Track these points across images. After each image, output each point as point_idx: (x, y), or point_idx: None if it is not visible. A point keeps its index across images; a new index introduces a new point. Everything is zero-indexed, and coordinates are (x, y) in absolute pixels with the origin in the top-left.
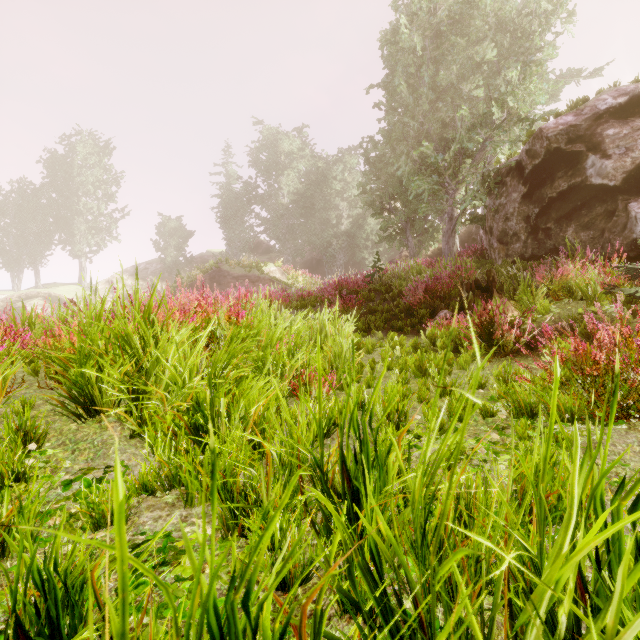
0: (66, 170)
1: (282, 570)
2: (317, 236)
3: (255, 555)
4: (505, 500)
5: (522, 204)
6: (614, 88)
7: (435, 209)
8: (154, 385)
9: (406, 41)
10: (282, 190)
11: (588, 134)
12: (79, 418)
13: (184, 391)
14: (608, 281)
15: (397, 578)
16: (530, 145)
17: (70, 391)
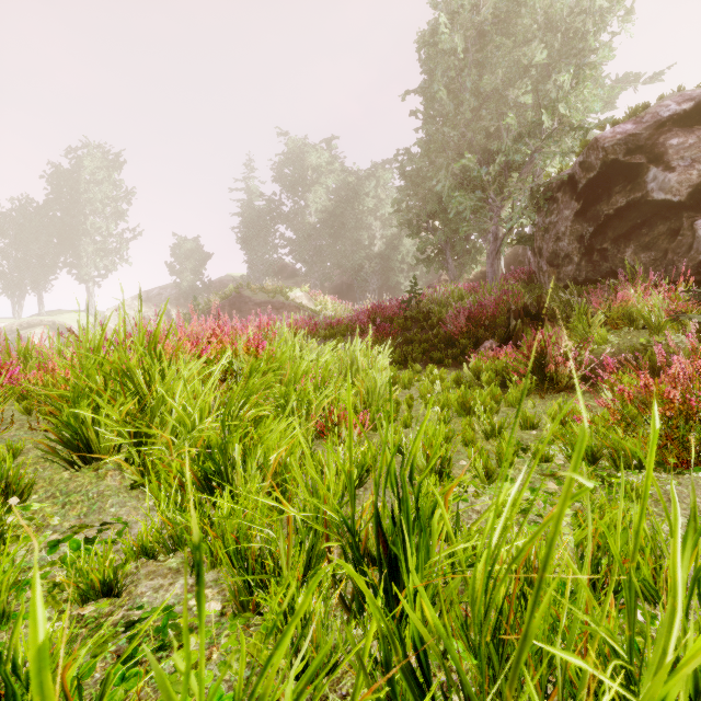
0: (72, 186)
1: (299, 696)
2: (348, 258)
3: (262, 679)
4: (586, 584)
5: (575, 222)
6: (678, 93)
7: (478, 228)
8: (159, 427)
9: (446, 42)
10: (309, 208)
11: (649, 144)
12: (72, 466)
13: (193, 435)
14: (674, 308)
15: (448, 679)
16: (584, 157)
17: (62, 434)
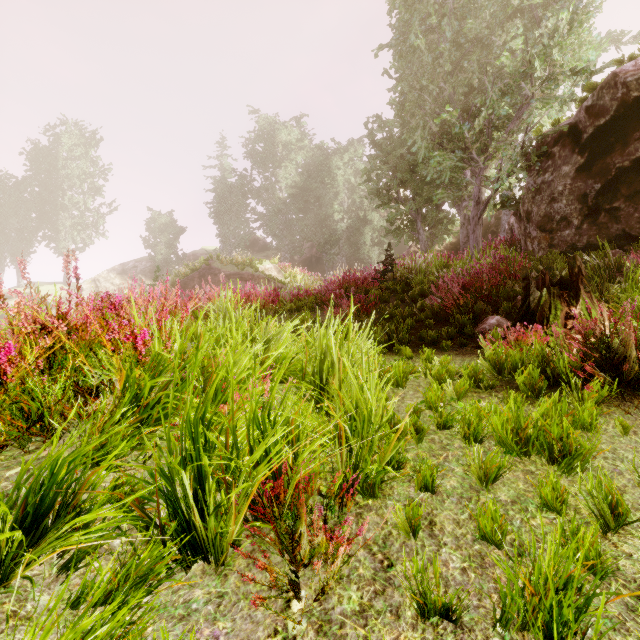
0: (50, 162)
1: None
2: (317, 232)
3: None
4: None
5: (576, 179)
6: None
7: (452, 196)
8: None
9: None
10: (279, 183)
11: None
12: None
13: None
14: None
15: None
16: (594, 99)
17: None
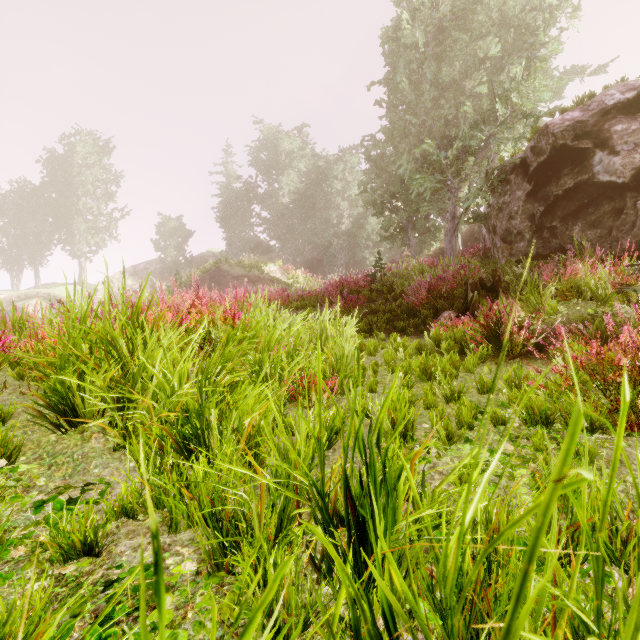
0: (66, 170)
1: None
2: (318, 236)
3: None
4: (554, 554)
5: (527, 202)
6: (622, 83)
7: (437, 208)
8: (140, 393)
9: (408, 37)
10: (282, 189)
11: (595, 130)
12: (59, 429)
13: (172, 400)
14: (619, 280)
15: None
16: (535, 142)
17: (50, 399)
